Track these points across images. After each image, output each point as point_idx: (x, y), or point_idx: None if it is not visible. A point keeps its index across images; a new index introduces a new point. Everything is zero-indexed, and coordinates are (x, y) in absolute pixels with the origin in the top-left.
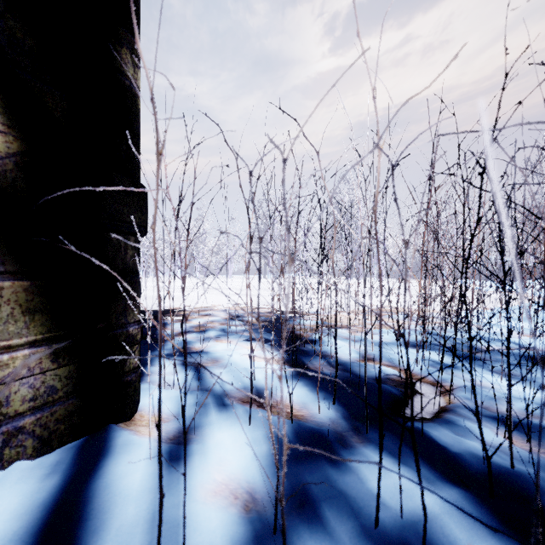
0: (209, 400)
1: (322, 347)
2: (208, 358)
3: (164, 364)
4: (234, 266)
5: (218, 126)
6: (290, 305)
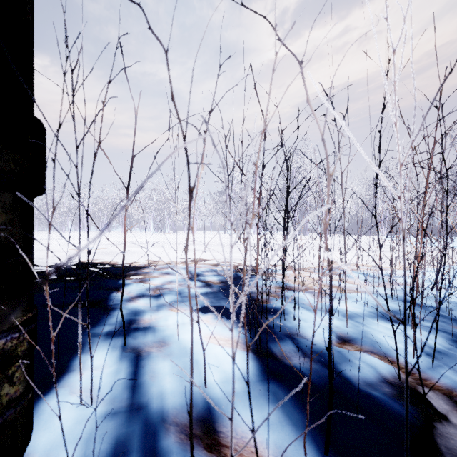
0: (135, 441)
1: (287, 320)
2: (154, 340)
3: (80, 370)
4: (199, 223)
5: (138, 4)
6: (248, 262)
